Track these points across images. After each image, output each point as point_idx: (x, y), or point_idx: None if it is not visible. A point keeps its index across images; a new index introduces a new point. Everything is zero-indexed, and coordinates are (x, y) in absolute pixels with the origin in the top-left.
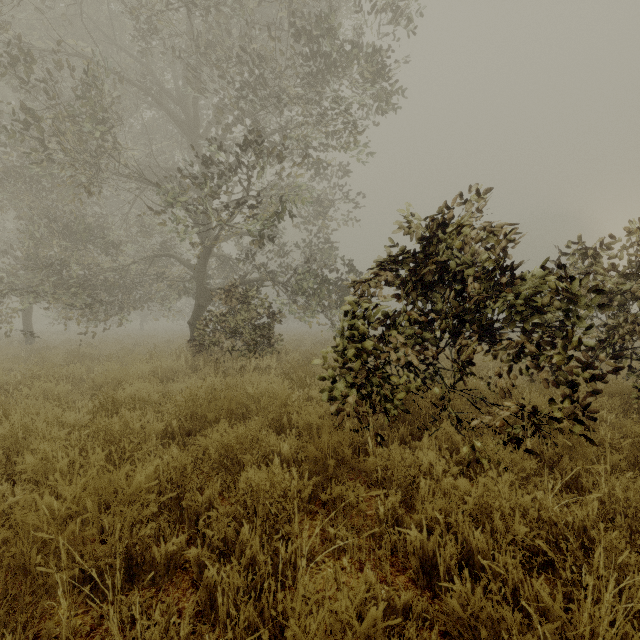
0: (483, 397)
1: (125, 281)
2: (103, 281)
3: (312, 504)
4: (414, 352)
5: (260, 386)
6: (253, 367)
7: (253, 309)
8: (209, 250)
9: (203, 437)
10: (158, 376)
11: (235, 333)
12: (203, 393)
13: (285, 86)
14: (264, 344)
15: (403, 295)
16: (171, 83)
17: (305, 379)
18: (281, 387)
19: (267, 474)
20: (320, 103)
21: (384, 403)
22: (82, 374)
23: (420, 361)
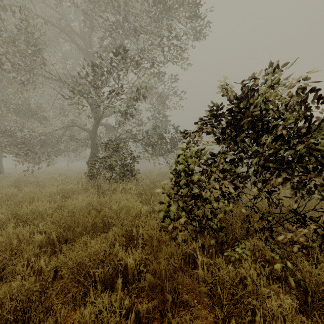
0: (269, 211)
1: (52, 139)
2: (39, 139)
3: (151, 321)
4: (230, 183)
5: (121, 203)
6: (121, 189)
7: (122, 154)
8: (98, 121)
9: (61, 255)
10: (62, 195)
11: (111, 168)
12: (79, 210)
13: (140, 21)
14: (129, 175)
15: (221, 140)
16: (78, 30)
17: (151, 197)
18: (134, 204)
19: (109, 298)
20: (161, 31)
21: (207, 221)
22: (14, 194)
23: (233, 189)
